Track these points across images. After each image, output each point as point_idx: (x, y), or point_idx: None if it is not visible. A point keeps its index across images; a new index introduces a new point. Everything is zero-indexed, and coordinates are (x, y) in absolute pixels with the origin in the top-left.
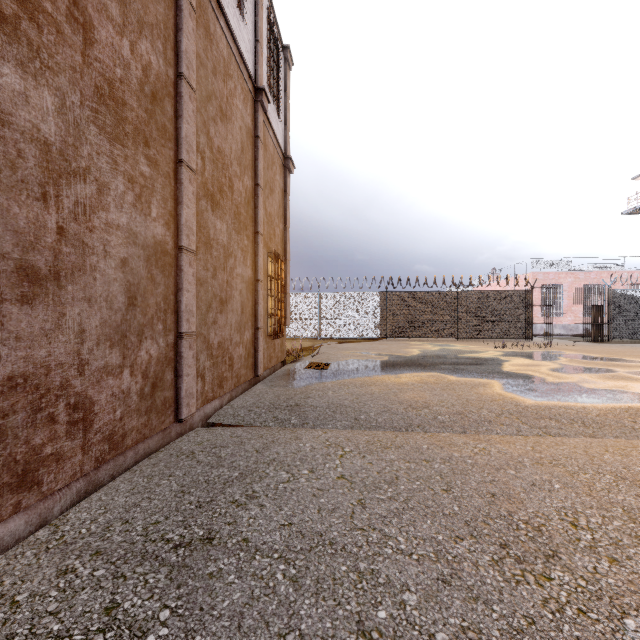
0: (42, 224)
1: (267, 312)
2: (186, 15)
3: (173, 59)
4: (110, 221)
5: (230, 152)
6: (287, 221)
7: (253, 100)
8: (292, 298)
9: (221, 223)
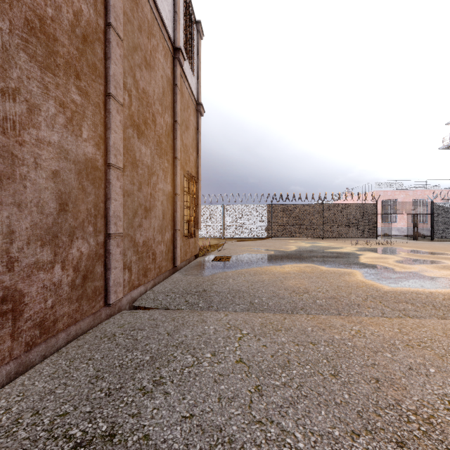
0: None
1: (183, 218)
2: None
3: (103, 11)
4: (41, 138)
5: (153, 94)
6: (199, 151)
7: (172, 57)
8: (203, 209)
9: (145, 148)
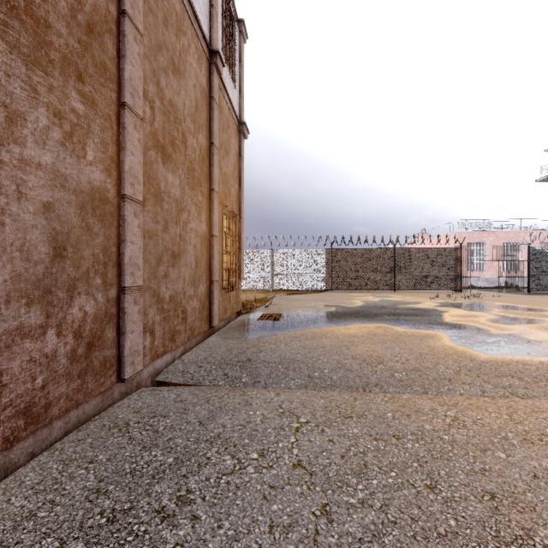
0: None
1: (222, 266)
2: None
3: None
4: (27, 158)
5: (183, 107)
6: (242, 182)
7: (208, 62)
8: (247, 254)
9: (173, 176)
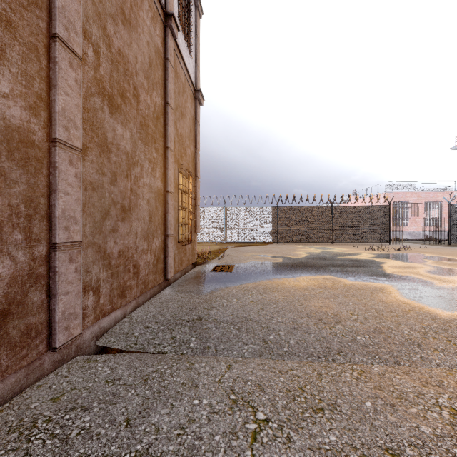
0: None
1: (178, 221)
2: None
3: None
4: None
5: (135, 61)
6: (197, 144)
7: (163, 25)
8: (204, 211)
9: (123, 129)
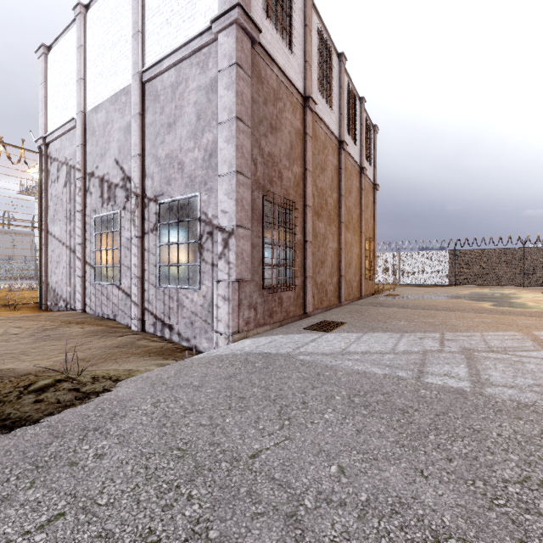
0: (323, 251)
1: (365, 267)
2: (342, 175)
3: (338, 190)
4: (329, 246)
5: (351, 205)
6: (375, 218)
7: (359, 173)
8: (378, 256)
9: (349, 234)
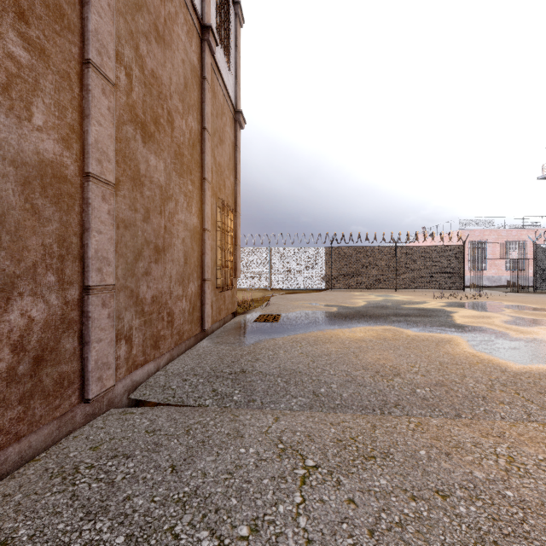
0: None
1: (216, 263)
2: None
3: None
4: None
5: (169, 83)
6: (238, 175)
7: (199, 39)
8: (245, 252)
9: (156, 159)
